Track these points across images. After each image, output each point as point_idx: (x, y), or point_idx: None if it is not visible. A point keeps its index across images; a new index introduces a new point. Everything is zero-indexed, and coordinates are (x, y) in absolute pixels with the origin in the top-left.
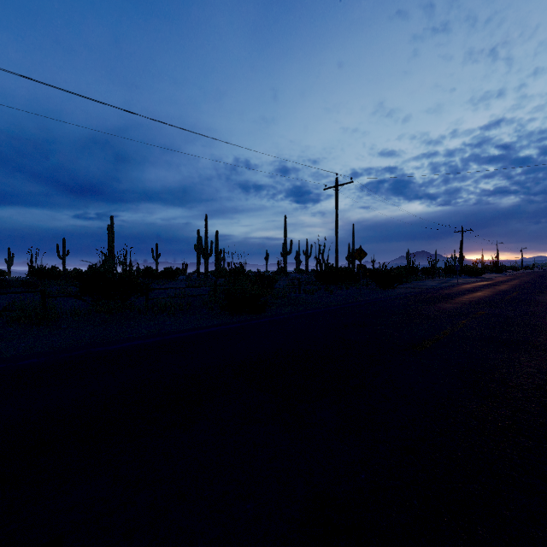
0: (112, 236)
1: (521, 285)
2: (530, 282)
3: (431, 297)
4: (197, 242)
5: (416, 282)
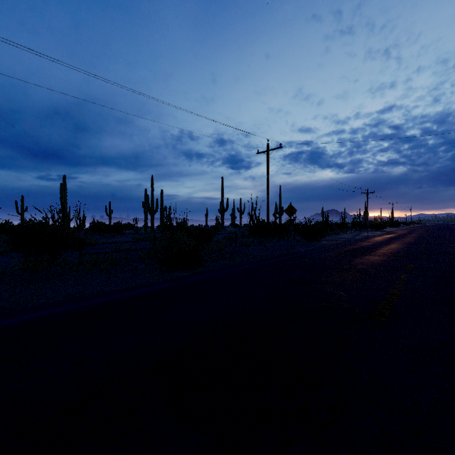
0: (65, 193)
1: (421, 237)
2: (426, 235)
3: (354, 249)
4: (145, 200)
5: (334, 235)
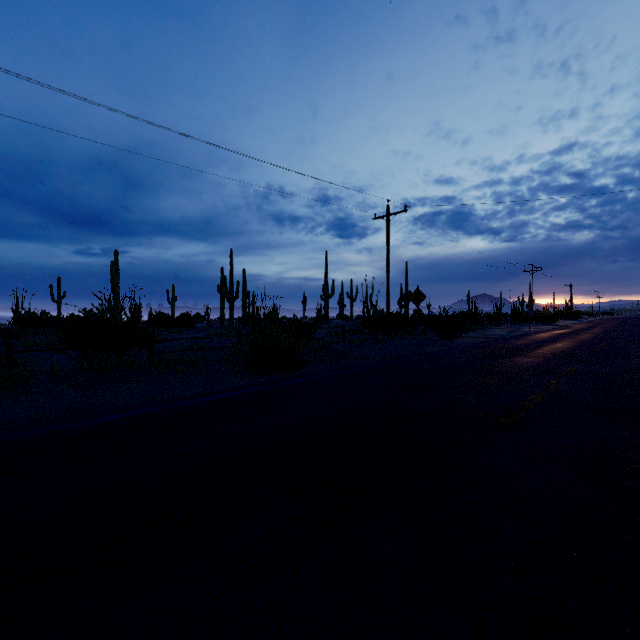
0: (116, 275)
1: (605, 333)
2: (614, 330)
3: (503, 348)
4: (221, 282)
5: (481, 330)
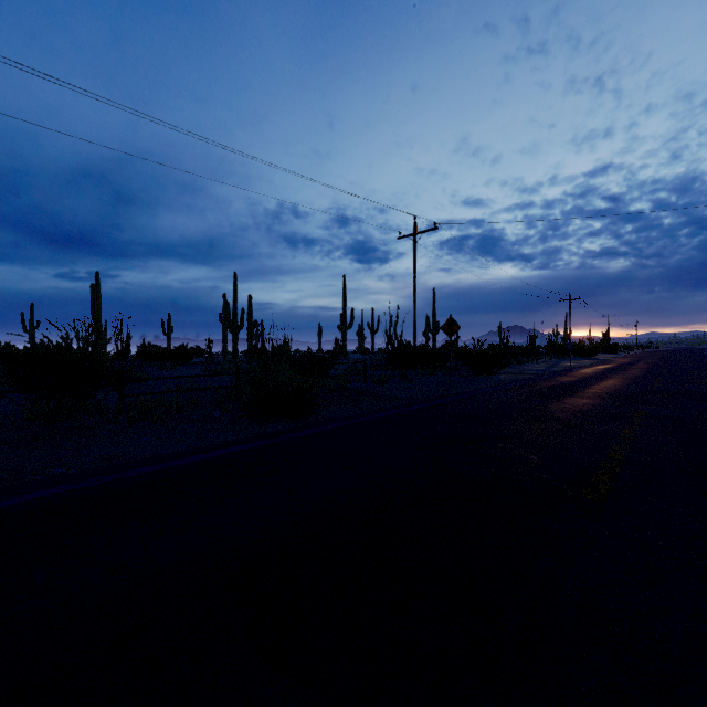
0: (98, 300)
1: (654, 369)
2: (661, 365)
3: (550, 387)
4: (223, 310)
5: (518, 365)
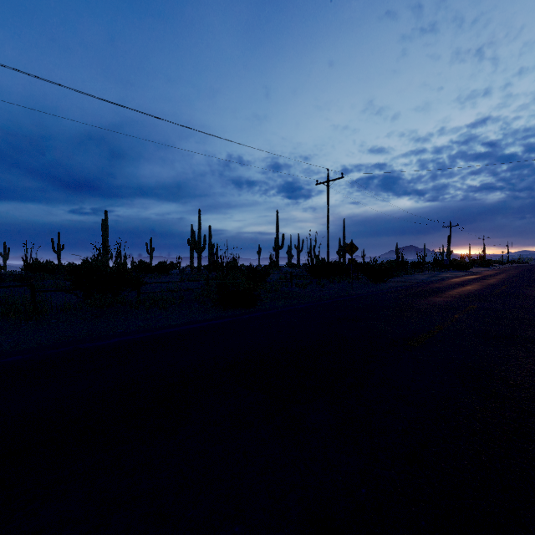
0: (106, 230)
1: (509, 278)
2: (517, 276)
3: (421, 290)
4: (191, 236)
5: (406, 276)
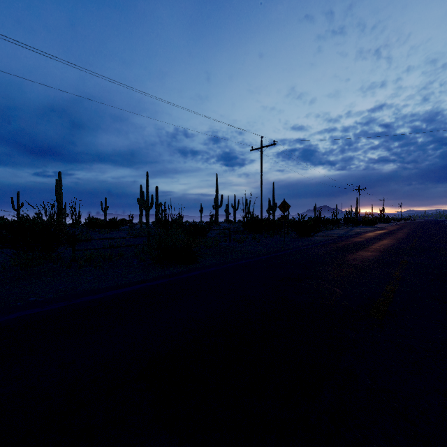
0: (60, 189)
1: (412, 233)
2: (417, 231)
3: (347, 244)
4: (140, 196)
5: (327, 231)
